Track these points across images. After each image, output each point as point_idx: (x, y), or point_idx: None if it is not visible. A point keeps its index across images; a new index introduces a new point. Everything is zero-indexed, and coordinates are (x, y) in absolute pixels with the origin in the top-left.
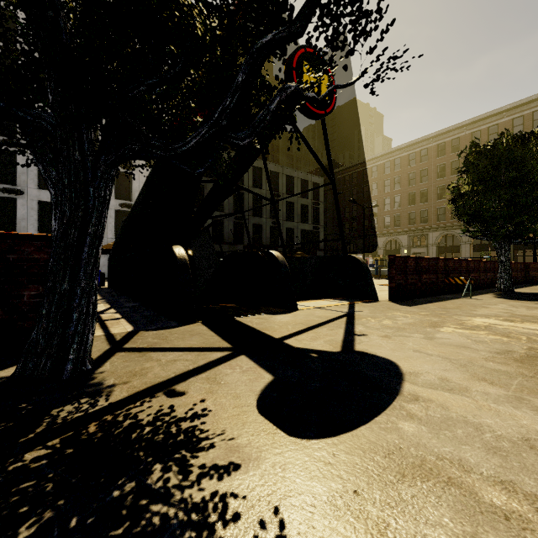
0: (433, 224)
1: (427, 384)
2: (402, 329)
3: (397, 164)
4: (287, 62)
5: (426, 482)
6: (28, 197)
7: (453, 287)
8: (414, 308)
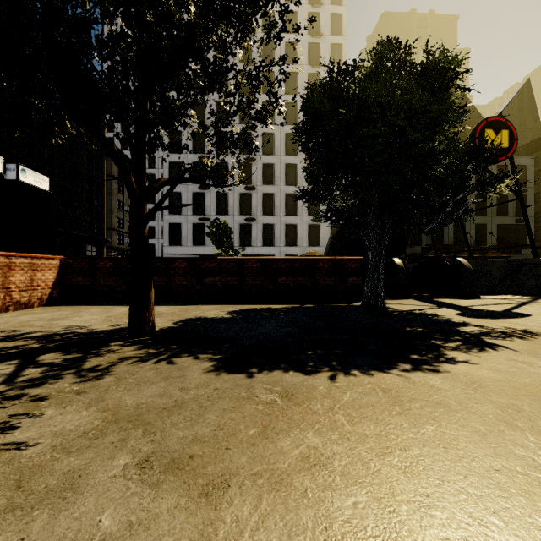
0: None
1: (539, 318)
2: None
3: None
4: (470, 135)
5: (508, 323)
6: (257, 222)
7: None
8: None
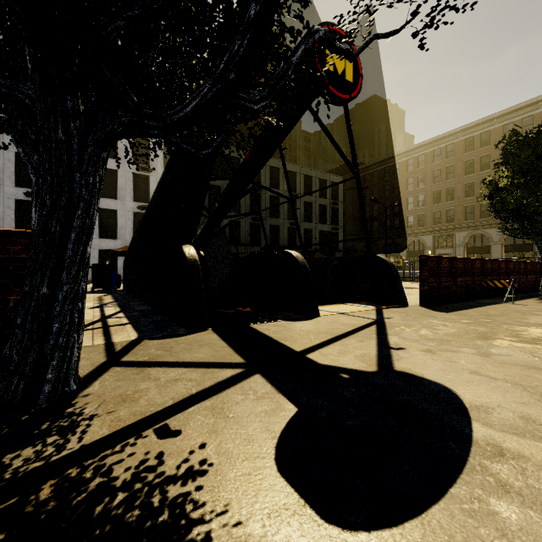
0: (460, 223)
1: (507, 427)
2: (446, 341)
3: (420, 161)
4: None
5: None
6: None
7: (491, 290)
8: (451, 315)
